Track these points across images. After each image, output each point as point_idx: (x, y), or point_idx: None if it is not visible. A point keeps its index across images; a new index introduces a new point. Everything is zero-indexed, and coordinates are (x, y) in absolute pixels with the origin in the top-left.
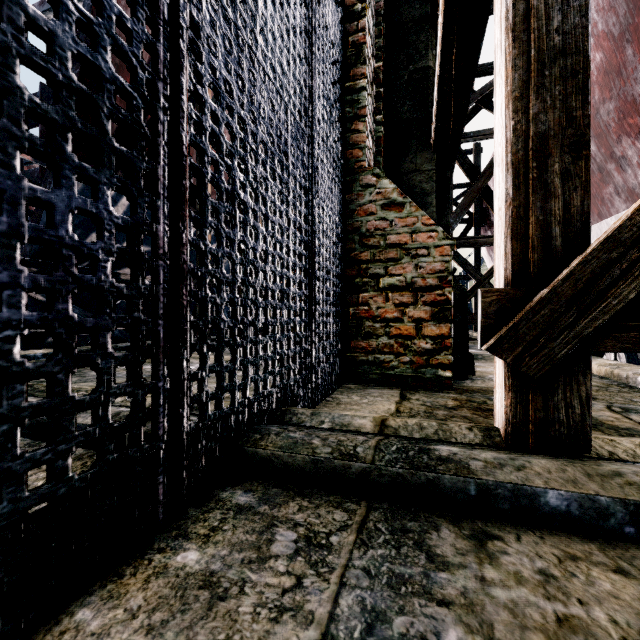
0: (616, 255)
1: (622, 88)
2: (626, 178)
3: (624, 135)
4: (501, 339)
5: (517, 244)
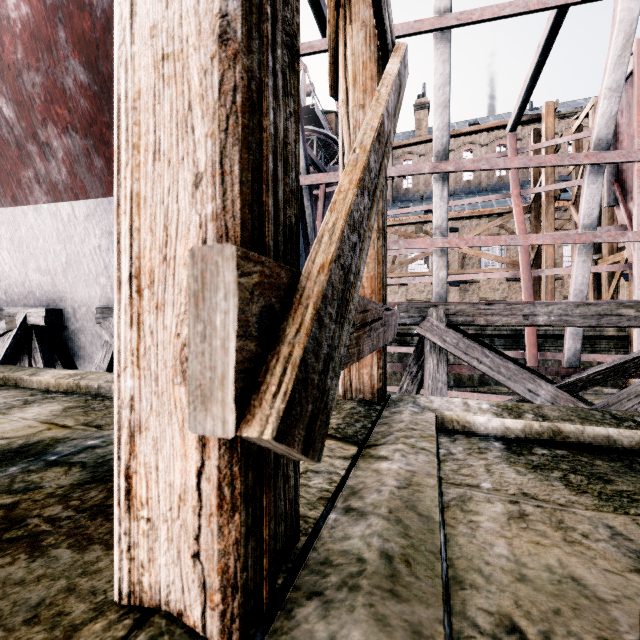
0: (354, 240)
1: (52, 68)
2: (50, 169)
3: (51, 121)
4: (294, 394)
5: (249, 160)
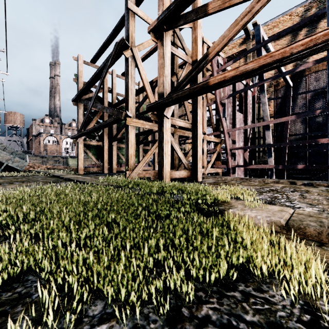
0: None
1: None
2: None
3: None
4: None
5: None
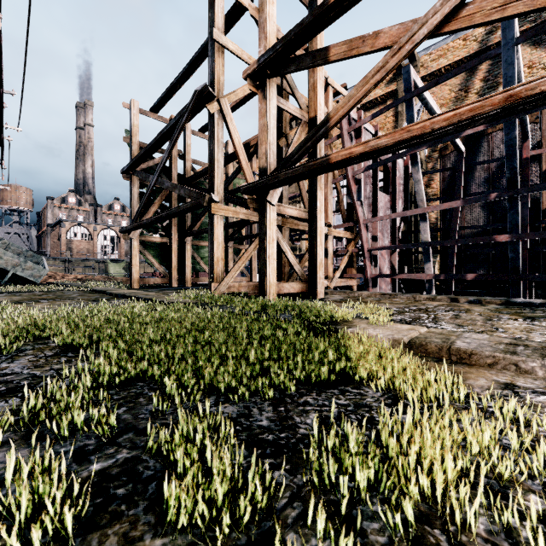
0: None
1: None
2: None
3: None
4: None
5: None
